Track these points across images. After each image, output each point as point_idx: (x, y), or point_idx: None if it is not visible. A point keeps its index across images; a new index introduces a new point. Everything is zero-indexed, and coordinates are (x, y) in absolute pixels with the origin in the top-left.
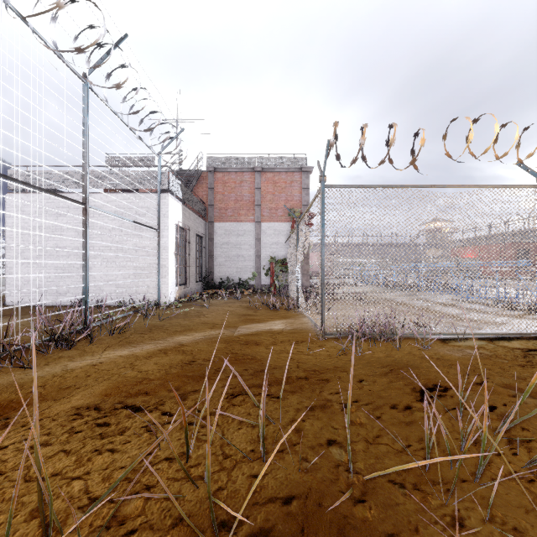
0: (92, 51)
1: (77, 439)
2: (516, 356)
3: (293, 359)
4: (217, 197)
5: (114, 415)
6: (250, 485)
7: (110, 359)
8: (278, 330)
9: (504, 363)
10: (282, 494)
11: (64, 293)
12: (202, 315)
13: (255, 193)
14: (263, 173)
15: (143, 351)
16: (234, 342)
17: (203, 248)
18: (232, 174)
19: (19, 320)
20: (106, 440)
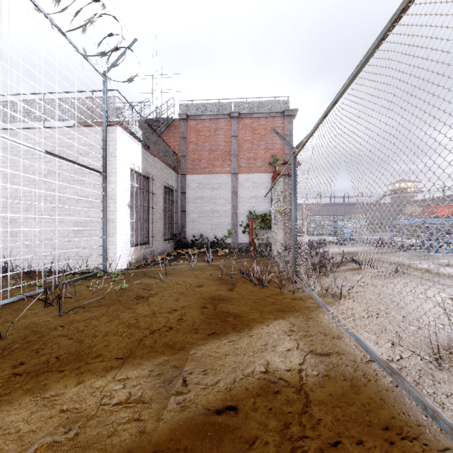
0: None
1: None
2: None
3: None
4: (190, 147)
5: None
6: None
7: None
8: (288, 383)
9: None
10: None
11: None
12: (144, 299)
13: (231, 141)
14: (240, 119)
15: None
16: None
17: (174, 203)
18: (206, 122)
19: None
20: None
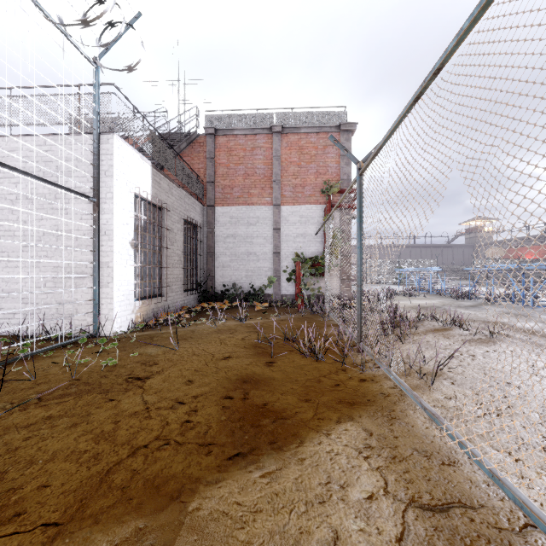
0: None
1: None
2: None
3: None
4: (219, 171)
5: None
6: None
7: None
8: None
9: None
10: None
11: None
12: (139, 382)
13: (272, 164)
14: (283, 135)
15: None
16: None
17: (198, 242)
18: (240, 138)
19: None
20: None
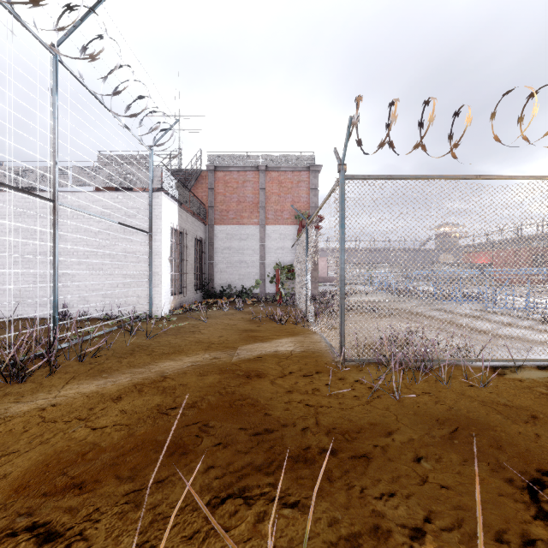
0: (61, 15)
1: None
2: None
3: (308, 406)
4: (218, 198)
5: None
6: None
7: (67, 399)
8: (285, 353)
9: None
10: None
11: (44, 304)
12: (197, 331)
13: (259, 194)
14: (267, 172)
15: (113, 387)
16: (231, 373)
17: (202, 254)
18: (234, 174)
19: None
20: None
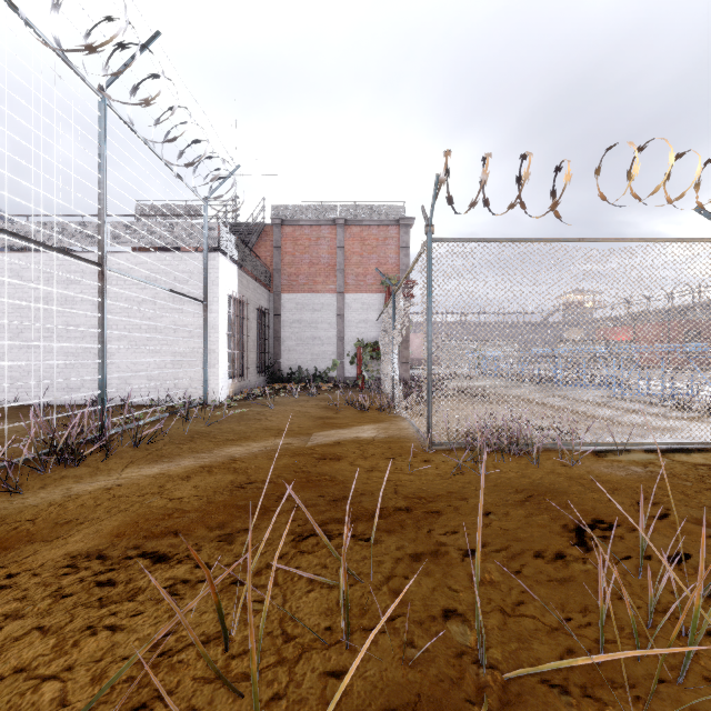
0: (111, 54)
1: (64, 607)
2: (701, 475)
3: (388, 481)
4: (286, 259)
5: (124, 568)
6: (324, 690)
7: (132, 480)
8: (367, 438)
9: (687, 486)
10: (374, 707)
11: (77, 388)
12: (264, 418)
13: (336, 254)
14: (347, 227)
15: (179, 469)
16: (306, 456)
17: (266, 328)
18: (306, 229)
19: (6, 426)
20: (107, 611)
